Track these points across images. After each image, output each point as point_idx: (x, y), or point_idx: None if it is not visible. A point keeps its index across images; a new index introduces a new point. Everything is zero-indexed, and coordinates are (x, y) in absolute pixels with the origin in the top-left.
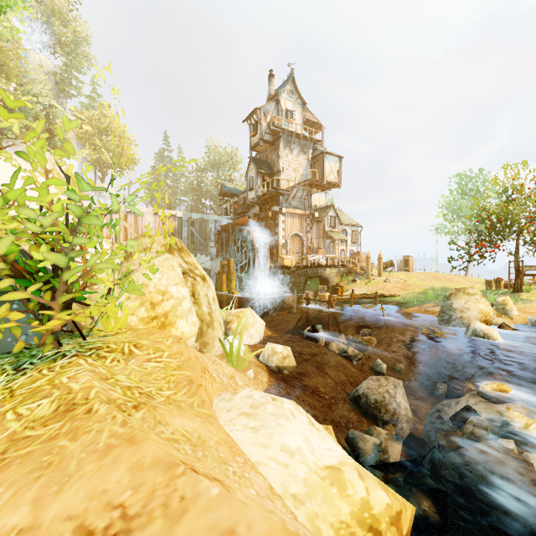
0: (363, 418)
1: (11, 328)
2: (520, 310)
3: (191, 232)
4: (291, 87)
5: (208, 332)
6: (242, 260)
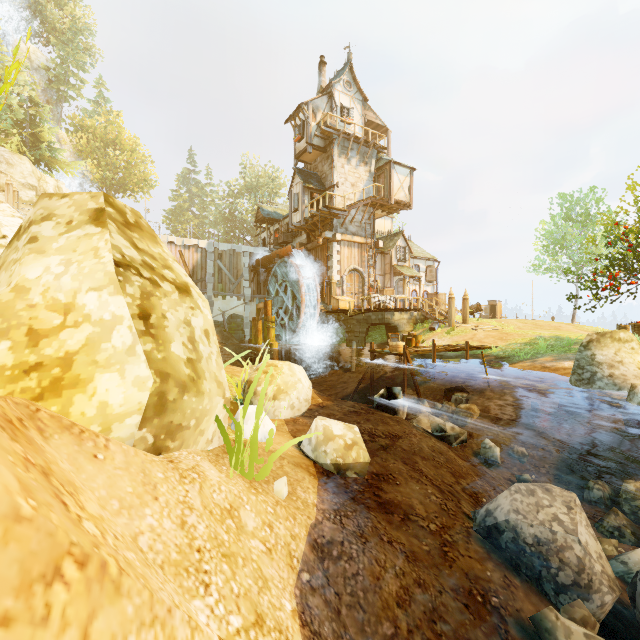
0: (513, 576)
1: None
2: None
3: (218, 267)
4: (347, 77)
5: (185, 401)
6: (284, 303)
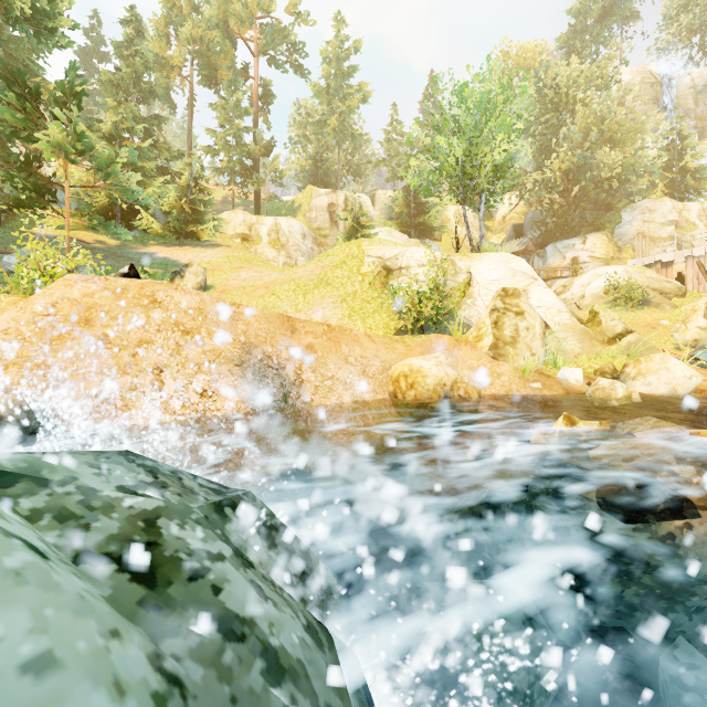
0: None
1: (407, 328)
2: None
3: None
4: None
5: (507, 348)
6: None
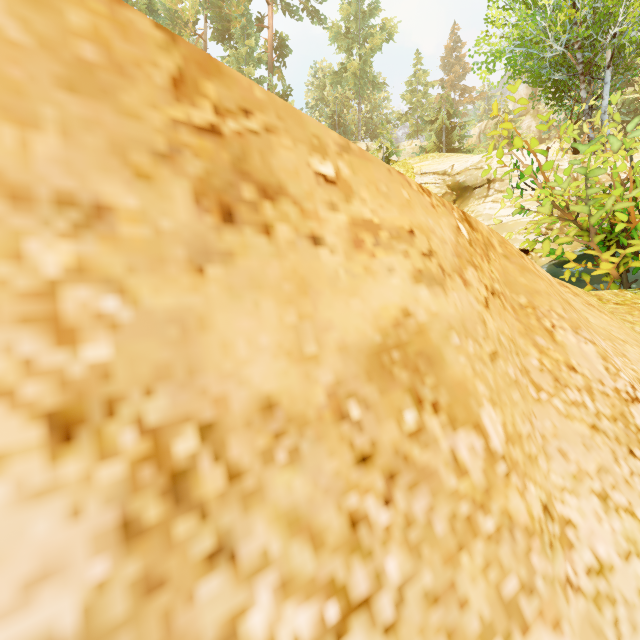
0: None
1: (582, 274)
2: None
3: None
4: None
5: None
6: None
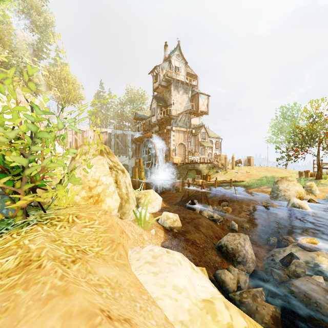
0: (224, 260)
1: None
2: (321, 190)
3: (116, 142)
4: (178, 52)
5: (126, 205)
6: (148, 159)
